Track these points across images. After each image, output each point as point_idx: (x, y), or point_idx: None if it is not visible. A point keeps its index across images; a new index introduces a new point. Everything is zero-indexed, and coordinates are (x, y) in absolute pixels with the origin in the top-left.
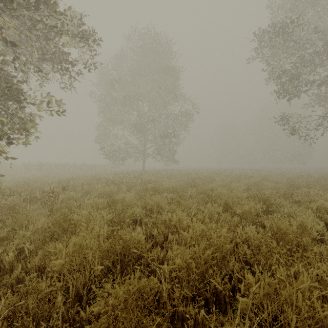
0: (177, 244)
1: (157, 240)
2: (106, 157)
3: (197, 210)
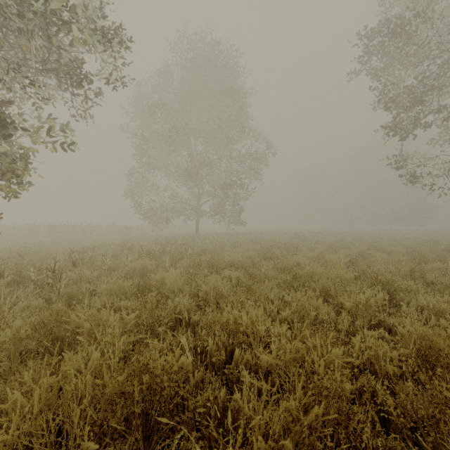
0: (249, 368)
1: (213, 360)
2: (145, 216)
3: (279, 301)
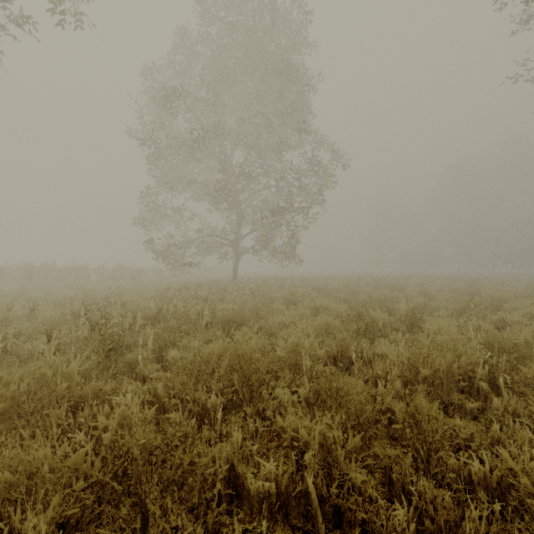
0: None
1: None
2: (161, 253)
3: None
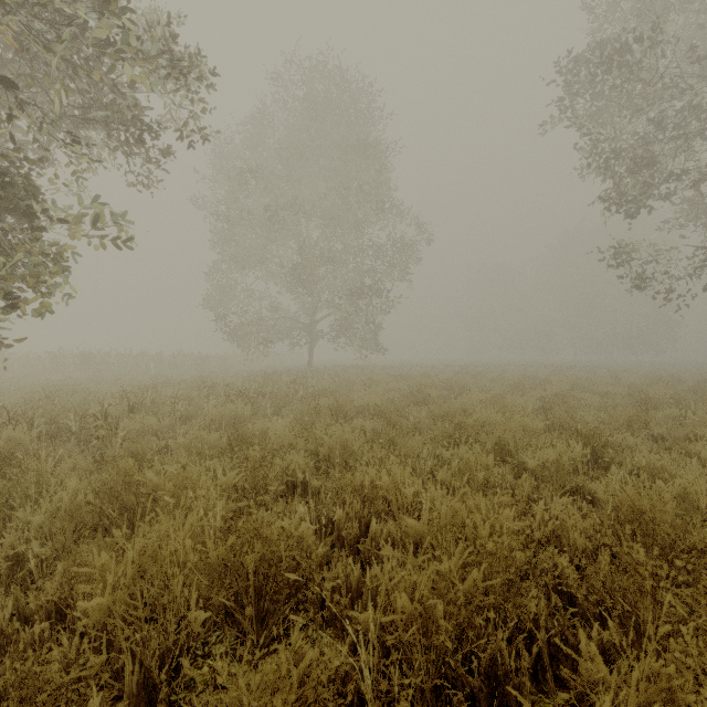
0: (391, 544)
1: (343, 534)
2: (230, 339)
3: (435, 459)
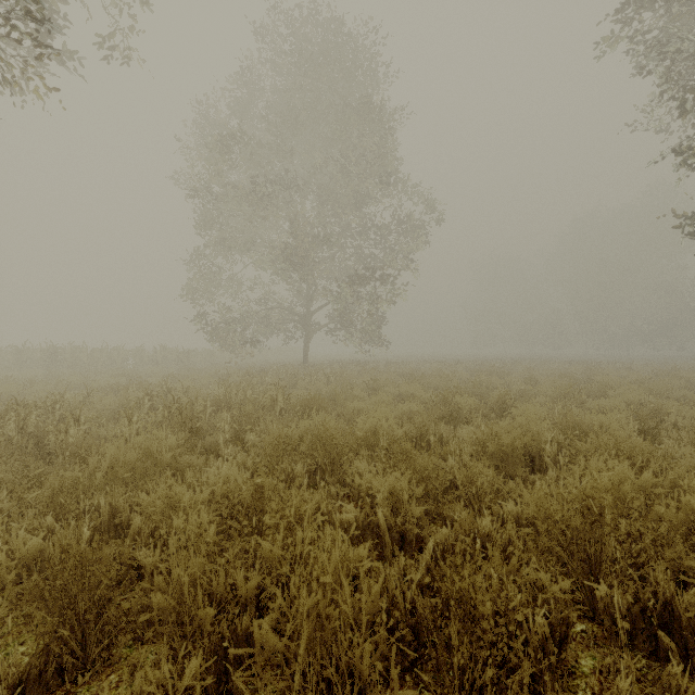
0: None
1: None
2: (215, 332)
3: None
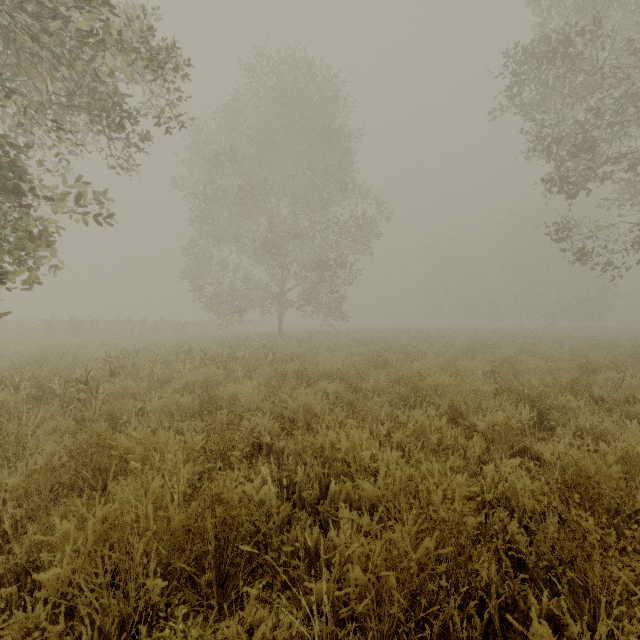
0: (349, 505)
1: (303, 495)
2: (207, 307)
3: (391, 421)
